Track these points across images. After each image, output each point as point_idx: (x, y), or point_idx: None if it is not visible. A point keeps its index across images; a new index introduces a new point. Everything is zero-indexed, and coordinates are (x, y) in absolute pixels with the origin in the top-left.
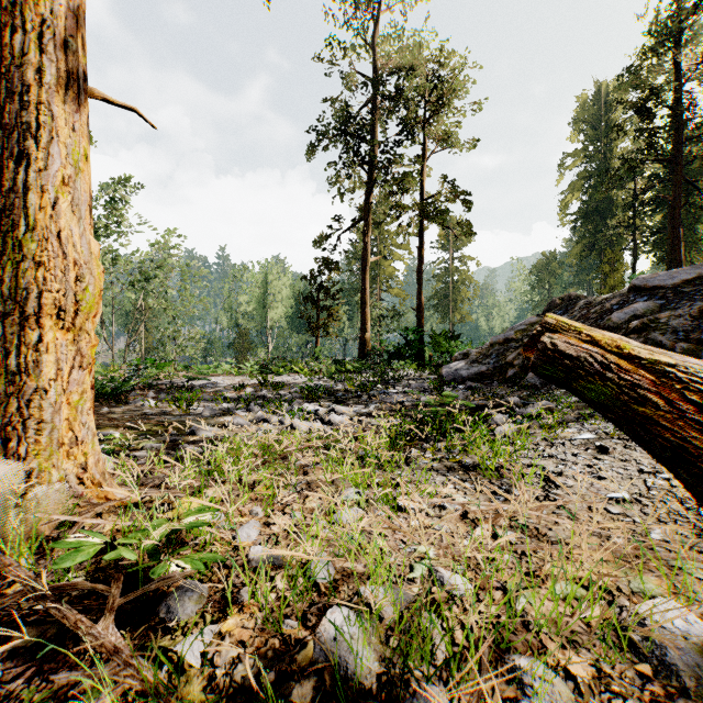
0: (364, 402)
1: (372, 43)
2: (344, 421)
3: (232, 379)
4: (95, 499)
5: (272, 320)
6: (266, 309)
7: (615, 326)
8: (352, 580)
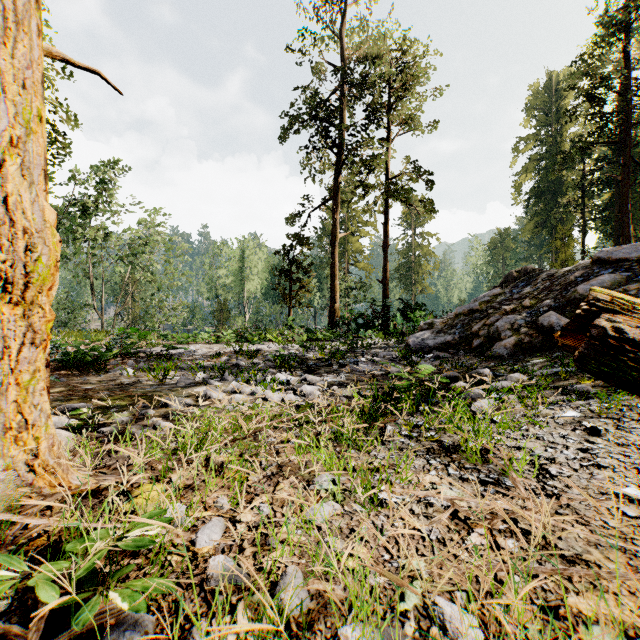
0: (334, 371)
1: (341, 35)
2: (316, 392)
3: (210, 347)
4: (47, 487)
5: (249, 291)
6: (243, 281)
7: (581, 298)
8: (329, 611)
